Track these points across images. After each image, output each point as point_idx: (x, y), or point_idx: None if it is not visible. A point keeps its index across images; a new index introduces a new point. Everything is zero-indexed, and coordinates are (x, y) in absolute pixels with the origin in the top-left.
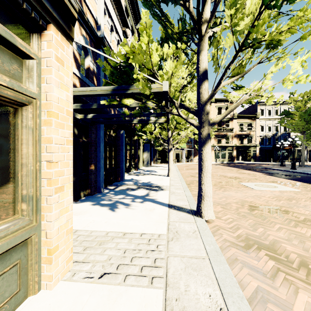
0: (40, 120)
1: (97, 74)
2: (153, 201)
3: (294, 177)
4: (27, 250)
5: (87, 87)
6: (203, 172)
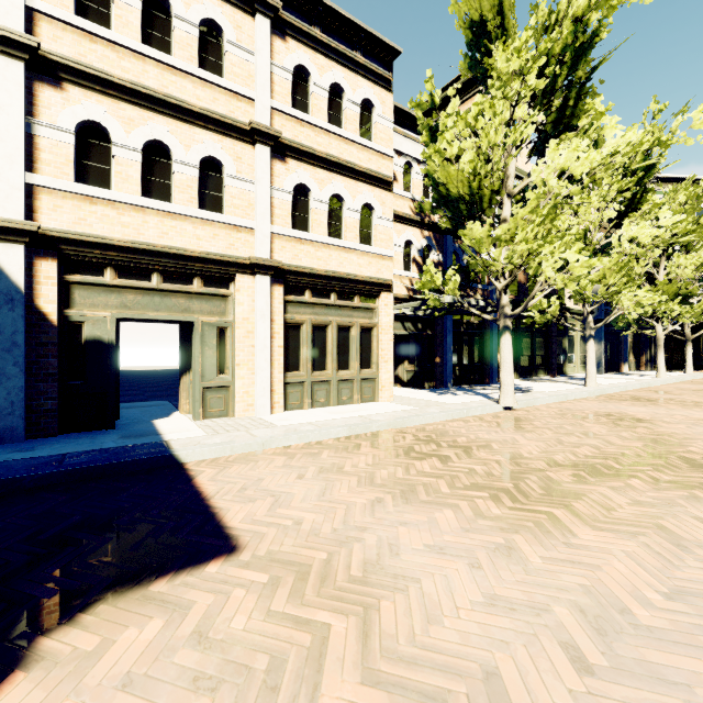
0: (379, 332)
1: (444, 262)
2: (484, 396)
3: None
4: (375, 383)
5: None
6: (500, 362)
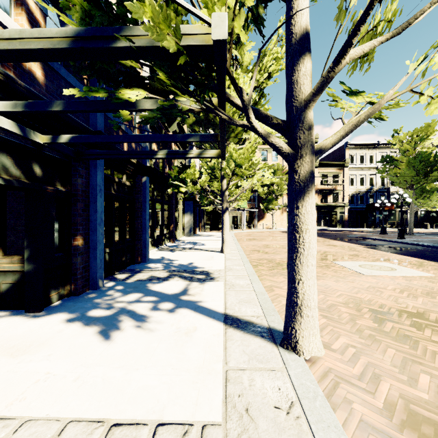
0: None
1: None
2: (194, 307)
3: (409, 251)
4: None
5: (65, 84)
6: (300, 255)
